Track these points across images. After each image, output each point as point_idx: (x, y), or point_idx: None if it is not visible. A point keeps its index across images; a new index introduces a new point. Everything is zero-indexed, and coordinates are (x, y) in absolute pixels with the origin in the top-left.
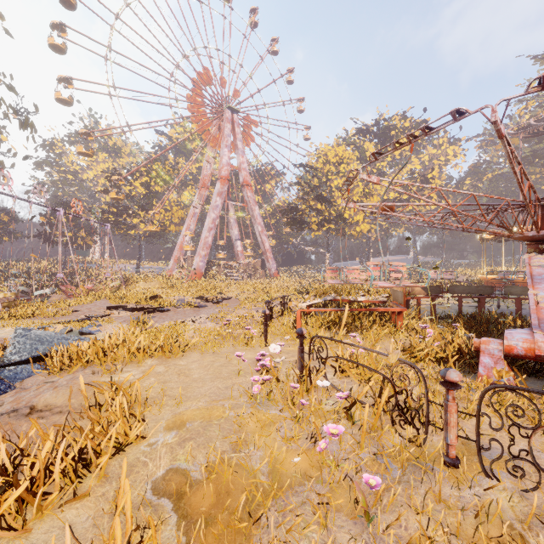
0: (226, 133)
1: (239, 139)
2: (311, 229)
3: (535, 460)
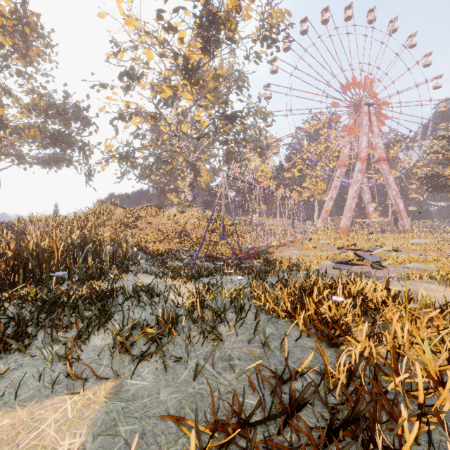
0: (364, 124)
1: (374, 126)
2: None
3: None
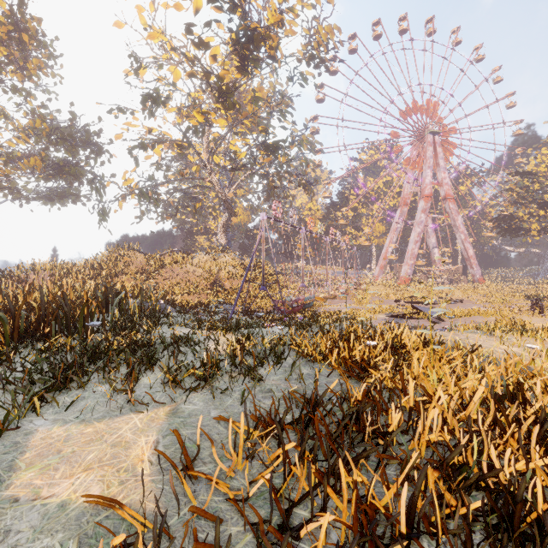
0: (428, 155)
1: (440, 158)
2: (529, 234)
3: None
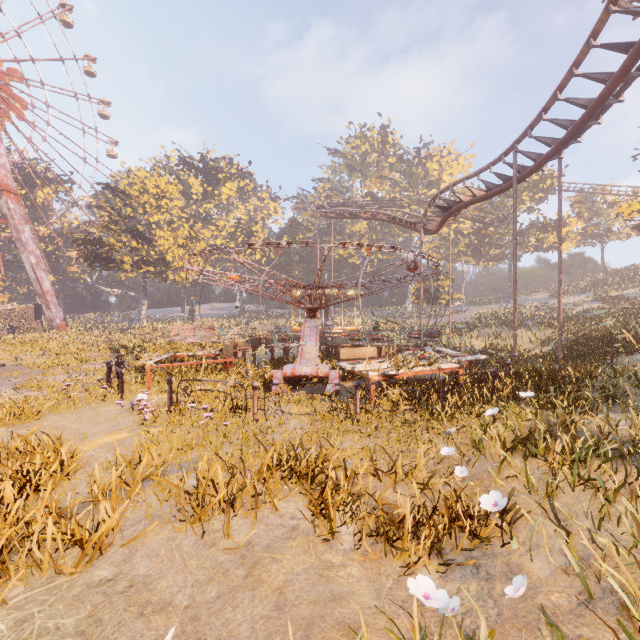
0: None
1: None
2: (122, 269)
3: (281, 409)
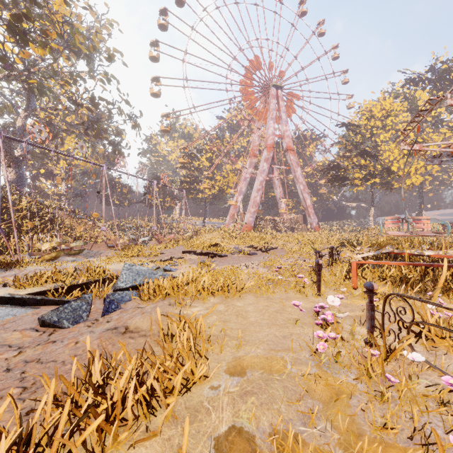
0: (271, 107)
1: (282, 111)
2: (353, 184)
3: None
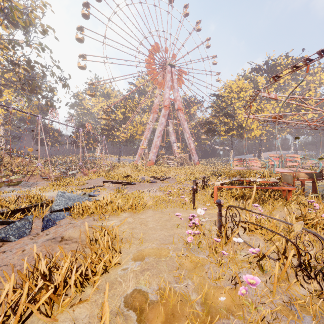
0: (167, 79)
1: (175, 83)
2: (220, 134)
3: None
